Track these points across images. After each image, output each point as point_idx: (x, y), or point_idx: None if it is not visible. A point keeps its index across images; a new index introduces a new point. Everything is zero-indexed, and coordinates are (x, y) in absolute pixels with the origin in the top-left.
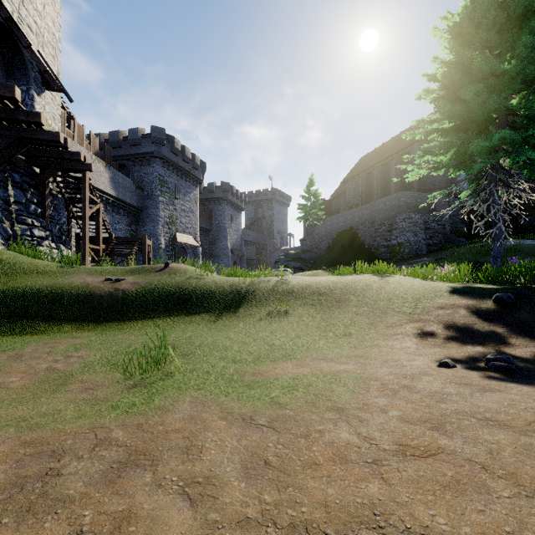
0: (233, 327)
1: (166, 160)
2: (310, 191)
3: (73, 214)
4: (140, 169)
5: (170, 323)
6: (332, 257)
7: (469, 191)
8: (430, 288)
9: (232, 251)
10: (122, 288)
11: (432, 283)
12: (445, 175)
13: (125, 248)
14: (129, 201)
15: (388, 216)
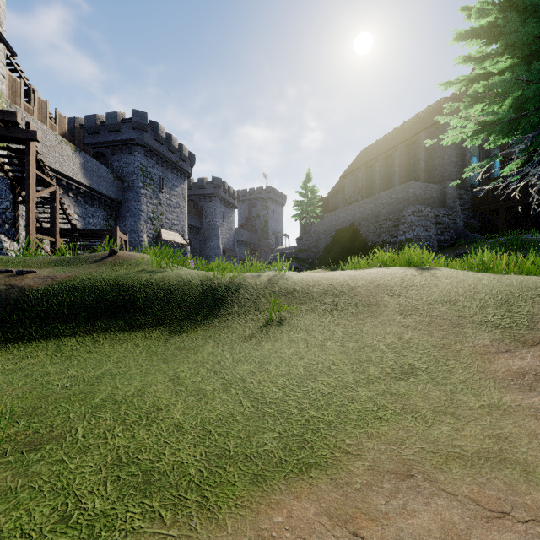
0: (194, 351)
1: (149, 148)
2: (307, 186)
3: (23, 199)
4: (119, 158)
5: (88, 344)
6: (331, 255)
7: (520, 161)
8: (516, 284)
9: (224, 251)
10: (21, 285)
11: (509, 277)
12: (455, 165)
13: (90, 241)
14: (106, 193)
15: (394, 210)
